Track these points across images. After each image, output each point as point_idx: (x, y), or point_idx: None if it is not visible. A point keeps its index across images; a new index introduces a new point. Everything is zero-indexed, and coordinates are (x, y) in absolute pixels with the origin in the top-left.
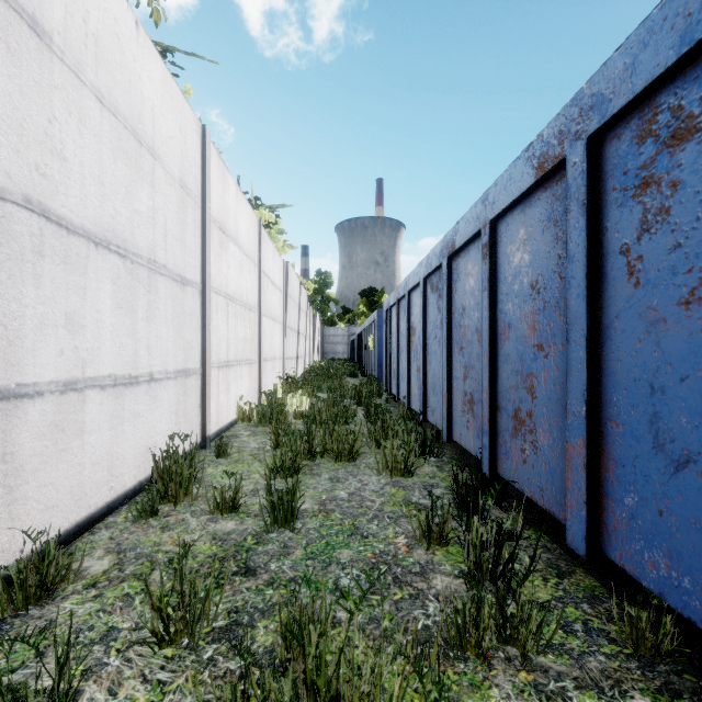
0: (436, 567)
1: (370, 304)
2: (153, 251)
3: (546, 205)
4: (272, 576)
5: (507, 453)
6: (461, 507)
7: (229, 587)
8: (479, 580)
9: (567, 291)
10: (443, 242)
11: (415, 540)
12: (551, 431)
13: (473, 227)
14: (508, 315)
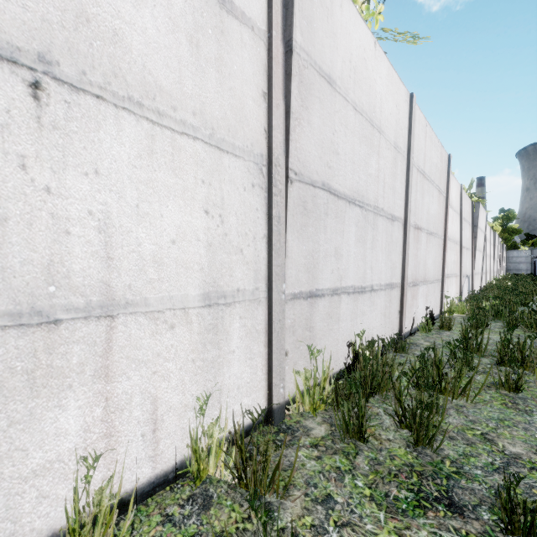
0: None
1: None
2: None
3: None
4: None
5: None
6: None
7: None
8: None
9: None
10: None
11: None
12: None
13: None
14: None
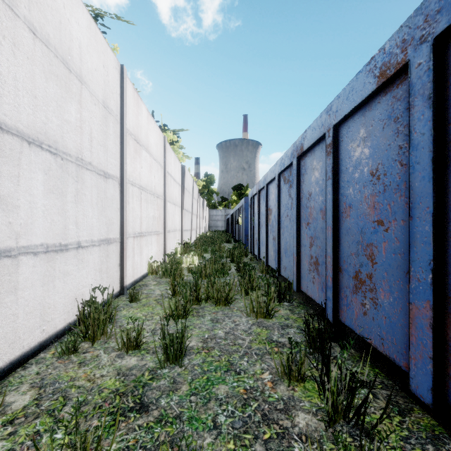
0: (296, 404)
1: (239, 195)
2: (80, 152)
3: (386, 106)
4: (161, 412)
5: (348, 305)
6: (312, 346)
7: (124, 424)
8: (335, 420)
9: (411, 174)
10: (293, 147)
11: (277, 376)
12: (391, 292)
13: (318, 132)
14: (349, 197)
